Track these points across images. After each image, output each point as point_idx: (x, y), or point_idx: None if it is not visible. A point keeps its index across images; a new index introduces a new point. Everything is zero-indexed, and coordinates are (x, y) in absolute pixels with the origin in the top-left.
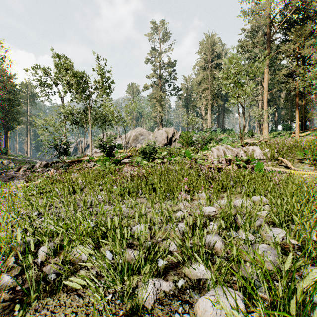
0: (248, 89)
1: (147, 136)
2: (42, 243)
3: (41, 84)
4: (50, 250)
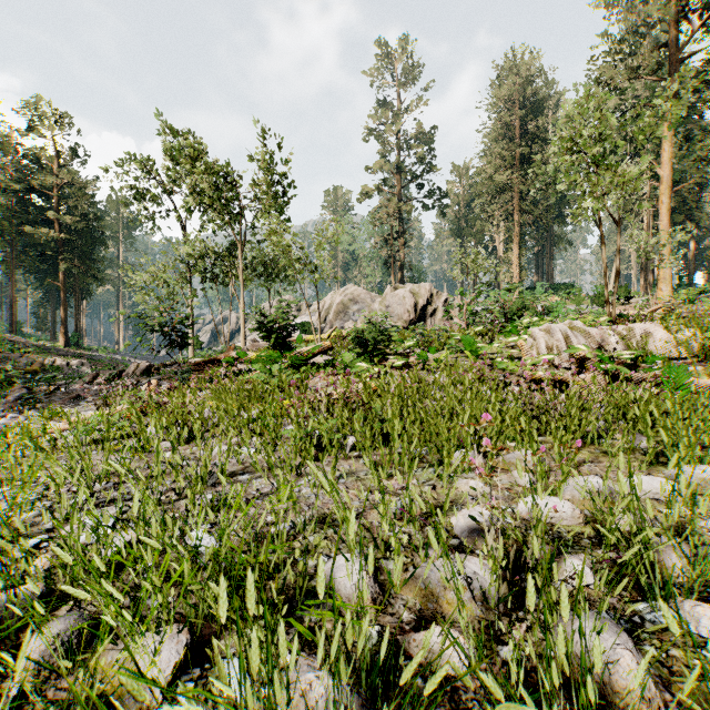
0: (634, 174)
1: (368, 305)
2: (56, 605)
3: (141, 196)
4: (57, 647)
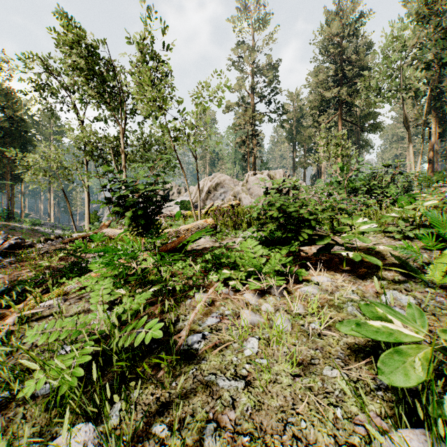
0: None
1: (231, 188)
2: None
3: (38, 88)
4: None
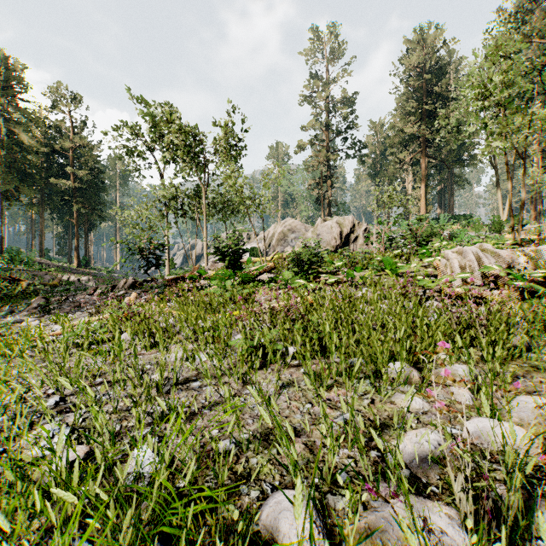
0: (542, 113)
1: (303, 234)
2: None
3: (130, 152)
4: None
